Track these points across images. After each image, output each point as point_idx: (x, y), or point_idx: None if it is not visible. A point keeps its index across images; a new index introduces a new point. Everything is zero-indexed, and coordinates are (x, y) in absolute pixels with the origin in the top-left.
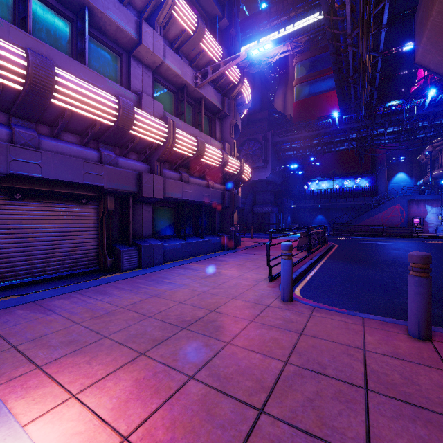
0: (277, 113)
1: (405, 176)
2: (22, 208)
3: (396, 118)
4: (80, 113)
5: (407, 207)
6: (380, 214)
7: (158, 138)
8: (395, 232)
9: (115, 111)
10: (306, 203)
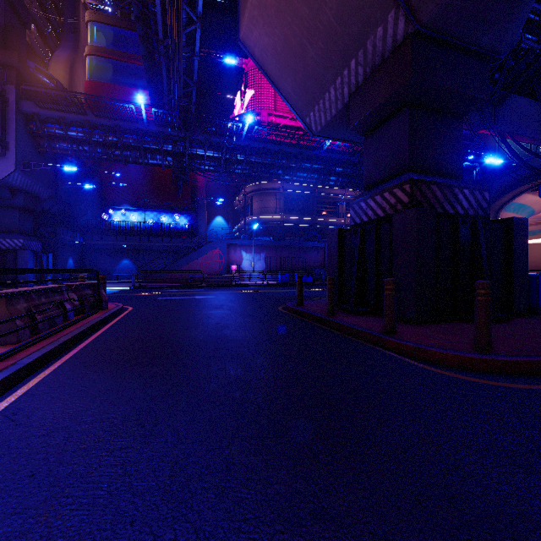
0: (48, 76)
1: (223, 220)
2: None
3: (216, 140)
4: None
5: (226, 252)
6: (200, 260)
7: None
8: (215, 281)
9: None
10: (104, 239)
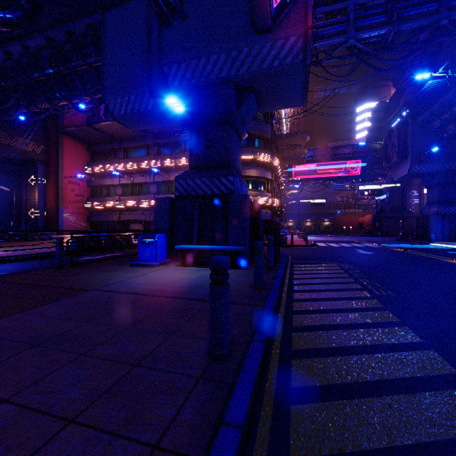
0: None
1: None
2: None
3: None
4: None
5: None
6: None
7: None
8: None
9: None
10: None
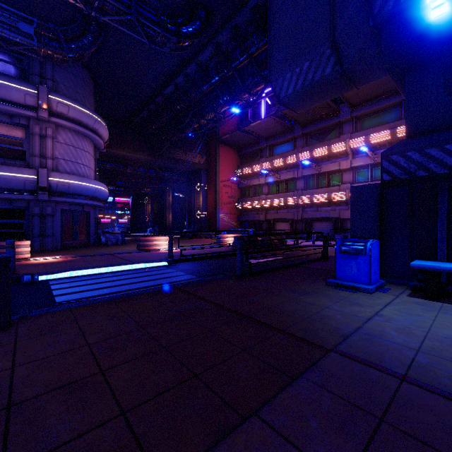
0: None
1: None
2: (317, 223)
3: None
4: (321, 201)
5: None
6: None
7: (343, 198)
8: None
9: (326, 198)
10: None
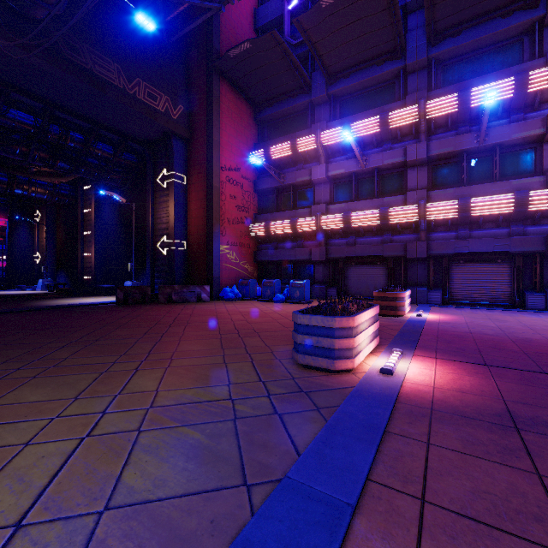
0: None
1: None
2: (464, 267)
3: None
4: (488, 214)
5: None
6: None
7: None
8: None
9: (511, 203)
10: None
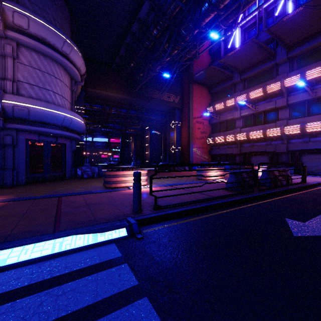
0: None
1: None
2: (308, 156)
3: None
4: (316, 130)
5: None
6: None
7: None
8: None
9: None
10: None
